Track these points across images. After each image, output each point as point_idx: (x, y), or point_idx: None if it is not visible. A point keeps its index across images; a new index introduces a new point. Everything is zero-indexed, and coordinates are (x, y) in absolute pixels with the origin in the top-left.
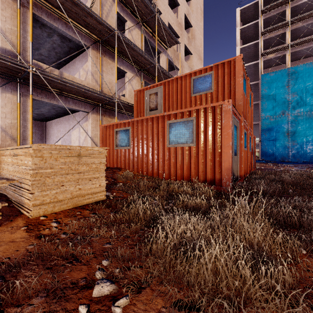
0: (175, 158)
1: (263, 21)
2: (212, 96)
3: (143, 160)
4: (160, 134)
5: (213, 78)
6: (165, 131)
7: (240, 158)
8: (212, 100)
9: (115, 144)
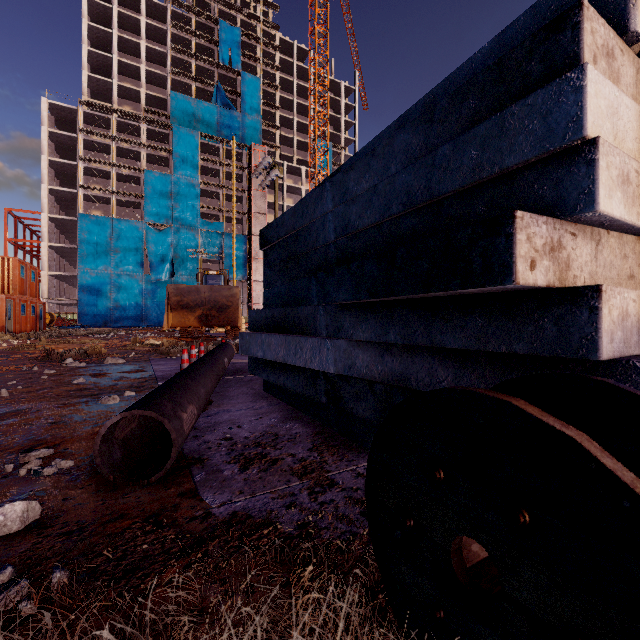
0: None
1: (85, 140)
2: None
3: None
4: None
5: None
6: None
7: (16, 321)
8: None
9: None
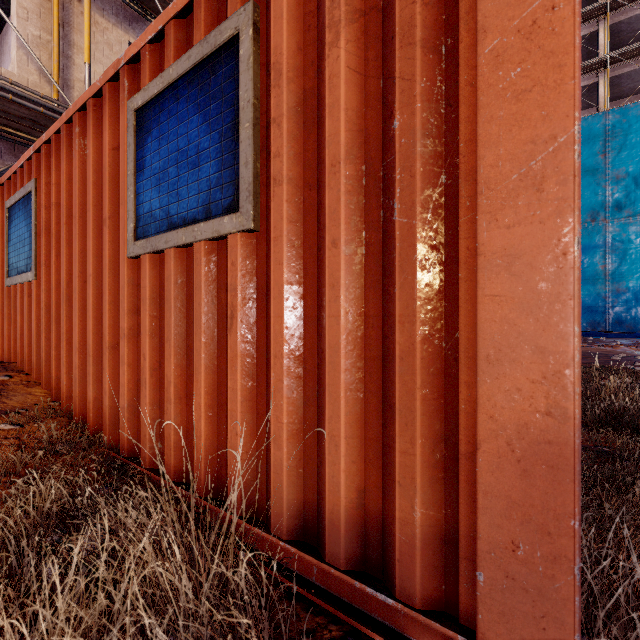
0: (161, 325)
1: None
2: None
3: (61, 334)
4: (107, 186)
5: None
6: (122, 166)
7: None
8: None
9: (7, 265)
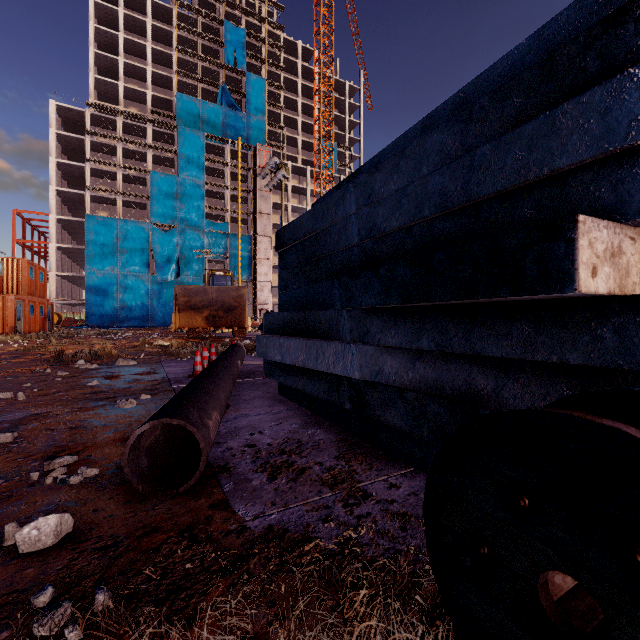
0: None
1: (92, 142)
2: (3, 279)
3: None
4: None
5: (4, 267)
6: None
7: (26, 322)
8: (3, 282)
9: None
